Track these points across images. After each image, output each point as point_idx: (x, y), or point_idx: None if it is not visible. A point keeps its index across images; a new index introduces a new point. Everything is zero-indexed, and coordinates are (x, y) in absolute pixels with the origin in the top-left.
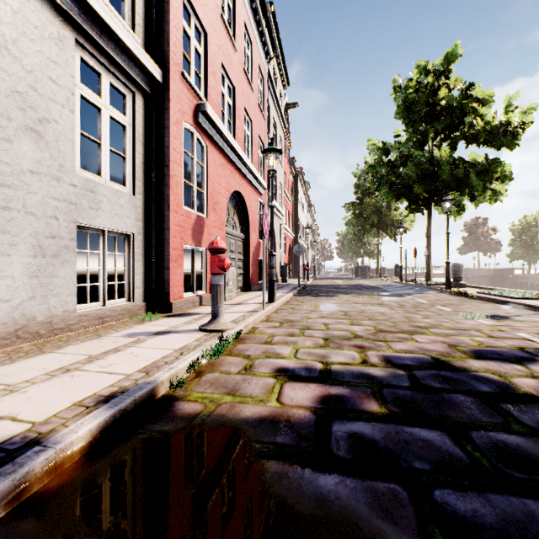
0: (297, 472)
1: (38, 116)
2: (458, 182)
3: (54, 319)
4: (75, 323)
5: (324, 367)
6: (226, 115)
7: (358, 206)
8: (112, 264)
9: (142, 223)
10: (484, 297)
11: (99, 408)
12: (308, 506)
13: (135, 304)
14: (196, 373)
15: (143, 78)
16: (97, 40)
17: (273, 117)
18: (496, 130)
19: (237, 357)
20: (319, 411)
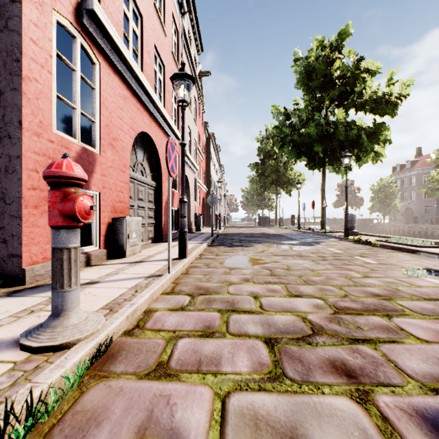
0: None
1: None
2: (351, 143)
3: None
4: None
5: None
6: (131, 43)
7: (261, 166)
8: None
9: None
10: (389, 246)
11: None
12: None
13: None
14: None
15: None
16: None
17: None
18: (380, 100)
19: None
20: None
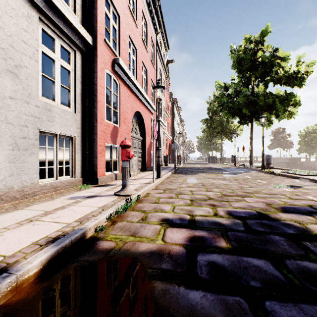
0: (175, 289)
1: (15, 63)
2: (269, 106)
3: (25, 188)
4: (38, 191)
5: (191, 218)
6: (131, 66)
7: (209, 121)
8: (62, 154)
9: (80, 130)
10: (285, 175)
11: (48, 246)
12: (183, 314)
13: (76, 179)
14: (112, 222)
15: (81, 42)
16: (52, 18)
17: (159, 68)
18: (291, 76)
19: (137, 212)
20: (188, 247)
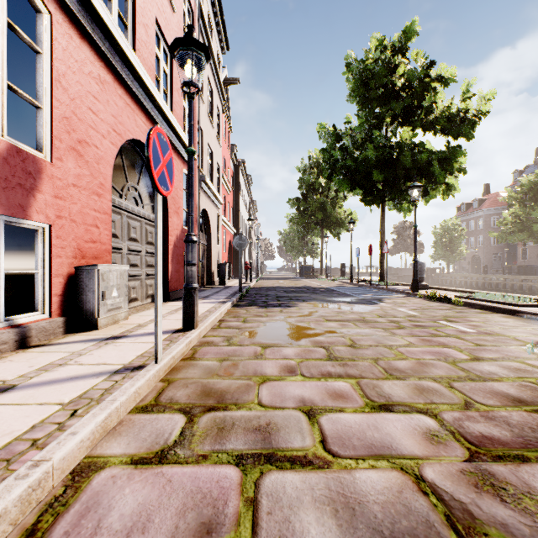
0: None
1: None
2: (418, 171)
3: None
4: None
5: None
6: (114, 3)
7: (303, 202)
8: None
9: None
10: (476, 304)
11: None
12: None
13: None
14: None
15: None
16: None
17: (208, 77)
18: (454, 118)
19: None
20: None
